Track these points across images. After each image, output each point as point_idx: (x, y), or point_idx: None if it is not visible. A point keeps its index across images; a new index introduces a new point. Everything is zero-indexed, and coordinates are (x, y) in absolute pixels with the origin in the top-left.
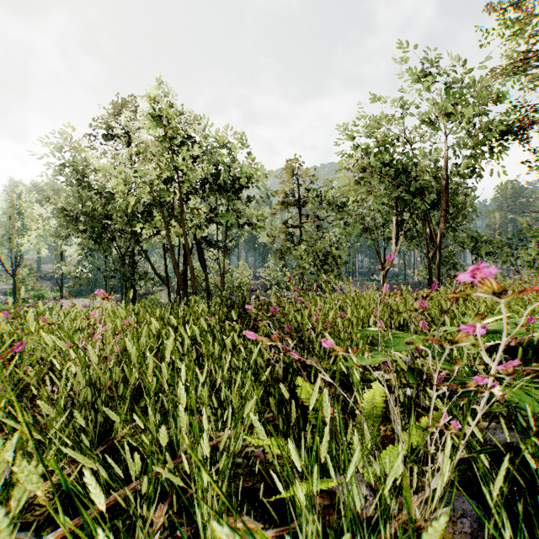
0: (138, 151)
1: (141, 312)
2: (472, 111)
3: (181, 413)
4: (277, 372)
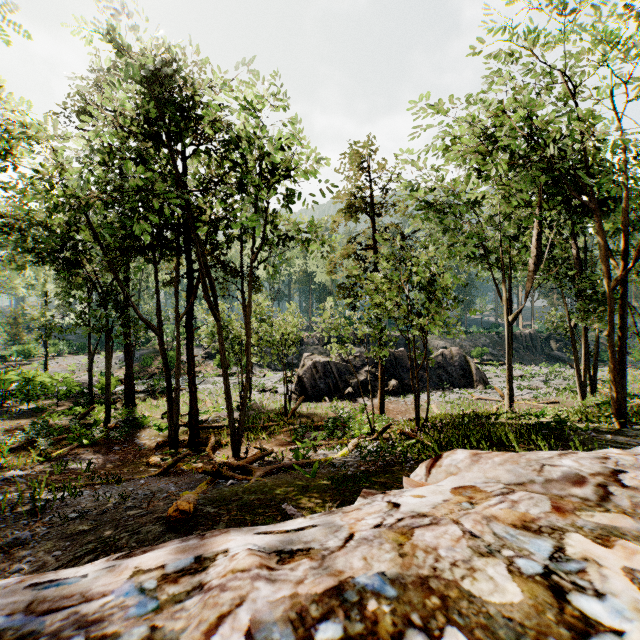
0: None
1: None
2: None
3: None
4: None
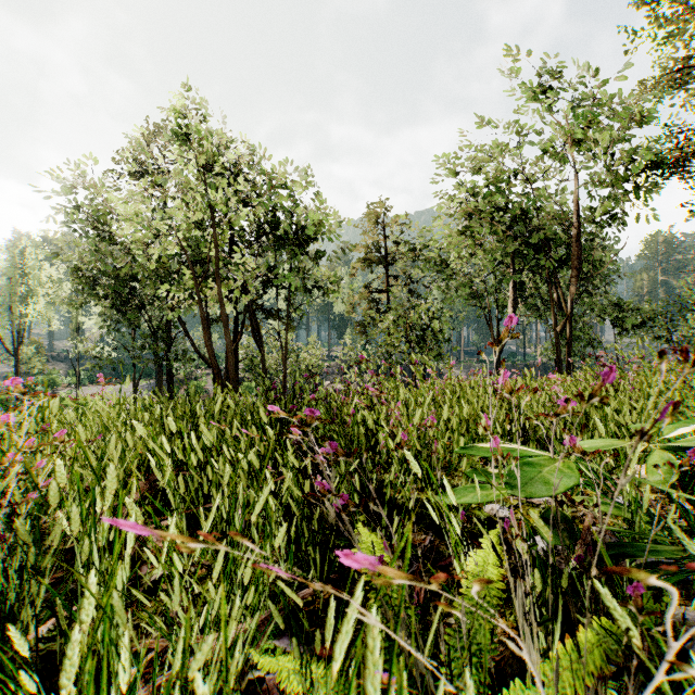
0: (156, 181)
1: (131, 410)
2: (614, 137)
3: (72, 648)
4: (326, 512)
